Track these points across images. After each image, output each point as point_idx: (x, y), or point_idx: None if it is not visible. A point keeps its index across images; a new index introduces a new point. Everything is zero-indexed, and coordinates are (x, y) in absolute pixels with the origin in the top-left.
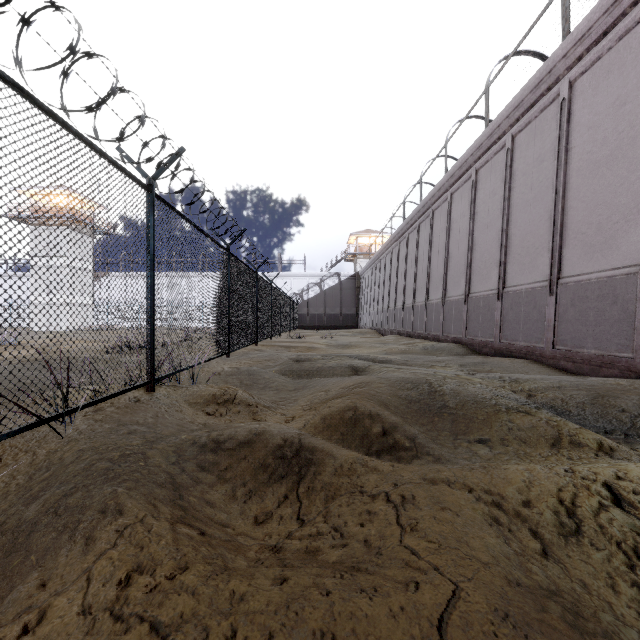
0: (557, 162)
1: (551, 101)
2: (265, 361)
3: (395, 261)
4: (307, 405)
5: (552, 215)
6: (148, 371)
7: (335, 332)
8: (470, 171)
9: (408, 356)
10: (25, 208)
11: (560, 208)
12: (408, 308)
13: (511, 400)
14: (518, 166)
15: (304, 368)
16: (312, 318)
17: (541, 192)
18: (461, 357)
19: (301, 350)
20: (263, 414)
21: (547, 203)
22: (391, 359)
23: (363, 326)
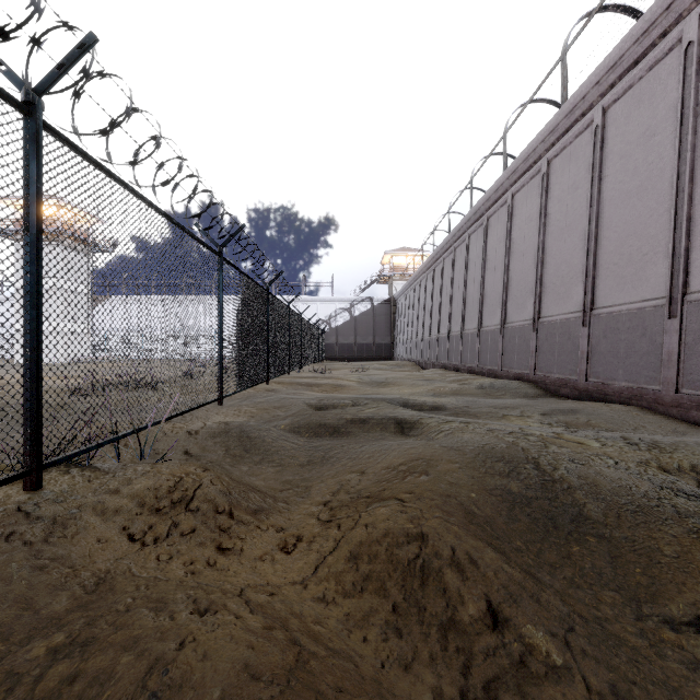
0: (680, 132)
1: (667, 51)
2: (273, 409)
3: (438, 281)
4: (325, 505)
5: (672, 206)
6: (26, 451)
7: (367, 364)
8: (539, 163)
9: (464, 398)
10: (8, 221)
11: (686, 195)
12: (455, 336)
13: (694, 501)
14: (613, 147)
15: (326, 422)
16: (341, 348)
17: (651, 177)
18: (537, 401)
19: (326, 389)
20: (240, 534)
21: (662, 191)
22: (446, 405)
23: (399, 357)
